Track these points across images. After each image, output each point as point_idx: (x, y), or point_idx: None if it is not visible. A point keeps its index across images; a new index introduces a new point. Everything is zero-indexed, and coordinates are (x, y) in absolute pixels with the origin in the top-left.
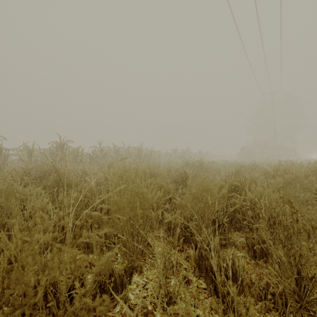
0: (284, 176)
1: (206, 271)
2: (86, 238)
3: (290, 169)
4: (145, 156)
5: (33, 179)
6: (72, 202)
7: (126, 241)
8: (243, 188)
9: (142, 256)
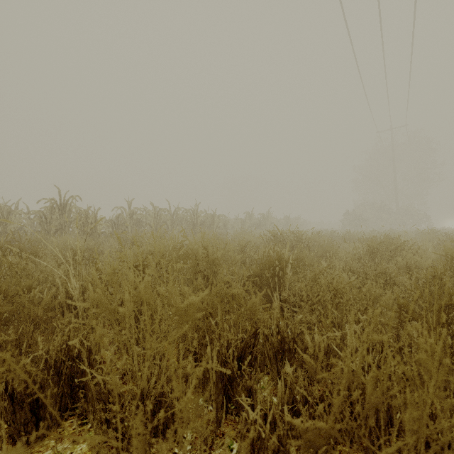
0: None
1: None
2: None
3: None
4: (203, 223)
5: None
6: None
7: None
8: None
9: None
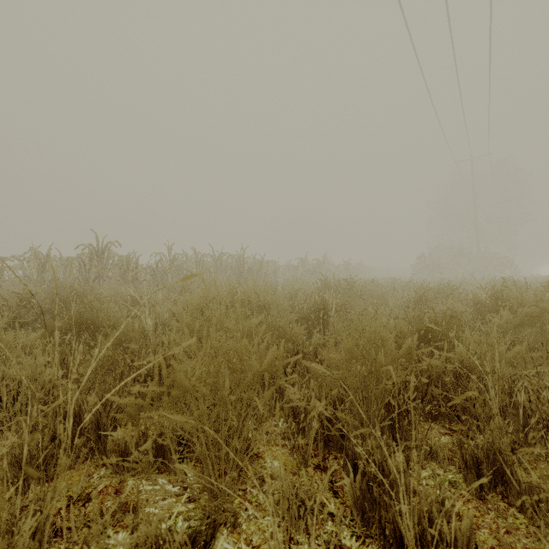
0: (518, 310)
1: (384, 535)
2: (121, 443)
3: (518, 294)
4: (250, 270)
5: (39, 314)
6: (72, 378)
7: (201, 458)
8: (444, 336)
9: (238, 486)
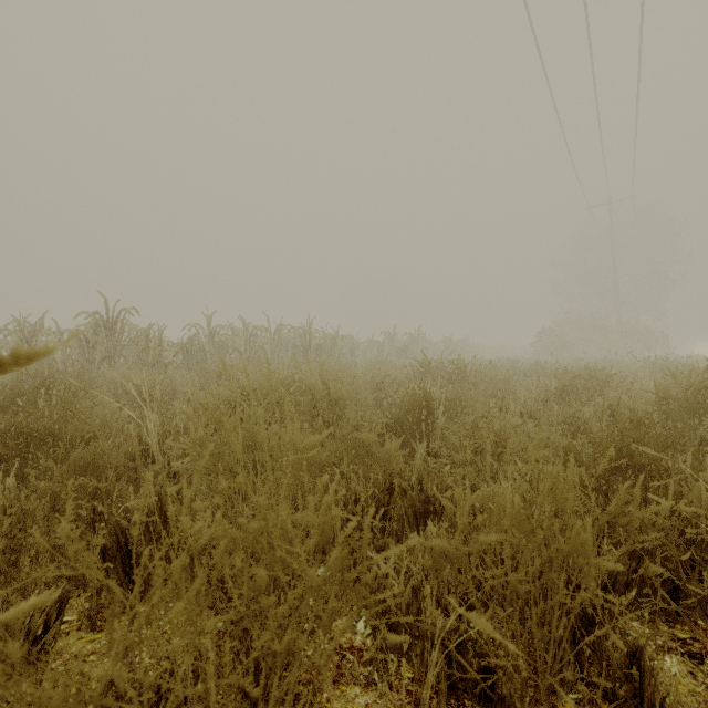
0: None
1: None
2: None
3: None
4: (319, 348)
5: None
6: None
7: None
8: (659, 465)
9: None
